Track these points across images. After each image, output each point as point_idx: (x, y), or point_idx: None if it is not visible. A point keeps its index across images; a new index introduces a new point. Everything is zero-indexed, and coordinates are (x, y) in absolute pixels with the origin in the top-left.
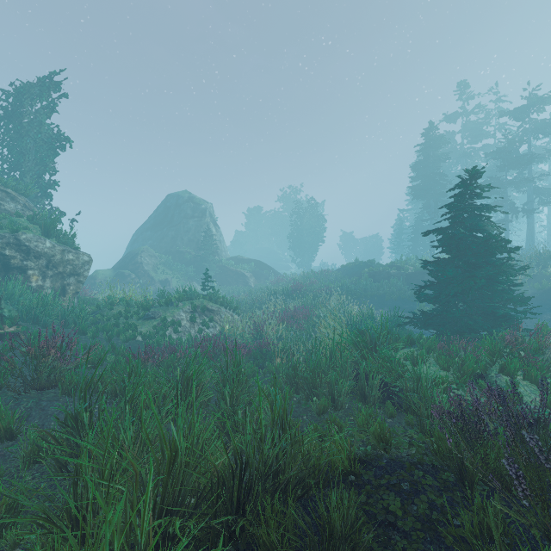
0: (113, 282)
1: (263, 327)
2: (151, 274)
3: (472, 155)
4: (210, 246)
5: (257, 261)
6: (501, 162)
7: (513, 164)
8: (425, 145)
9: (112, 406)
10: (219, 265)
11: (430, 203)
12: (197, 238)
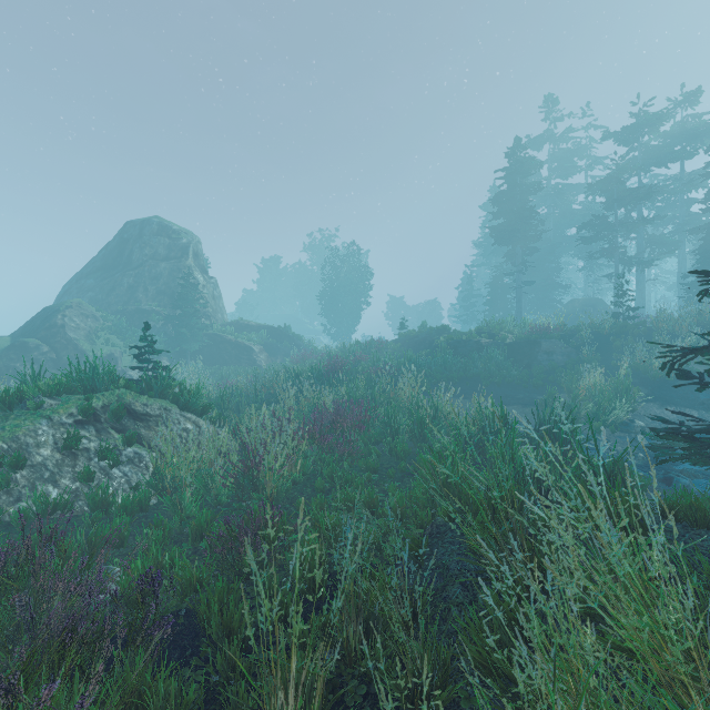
0: (1, 360)
1: (261, 460)
2: (82, 345)
3: (564, 192)
4: (192, 302)
5: (272, 328)
6: (607, 197)
7: (625, 200)
8: (510, 171)
9: None
10: (209, 333)
11: (516, 251)
12: (173, 289)
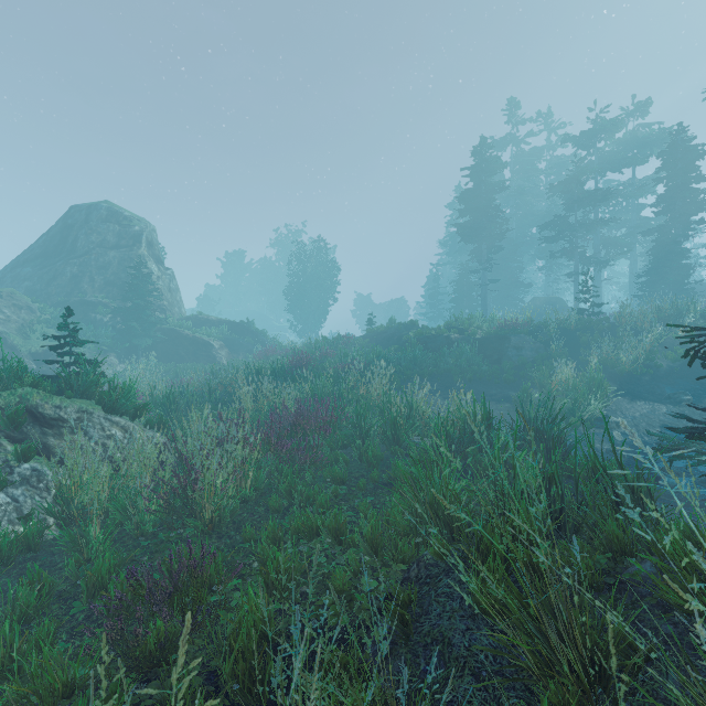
0: None
1: (197, 477)
2: (13, 340)
3: (526, 193)
4: (144, 293)
5: (234, 323)
6: (567, 199)
7: (584, 201)
8: (476, 169)
9: None
10: (164, 327)
11: (481, 248)
12: (123, 280)
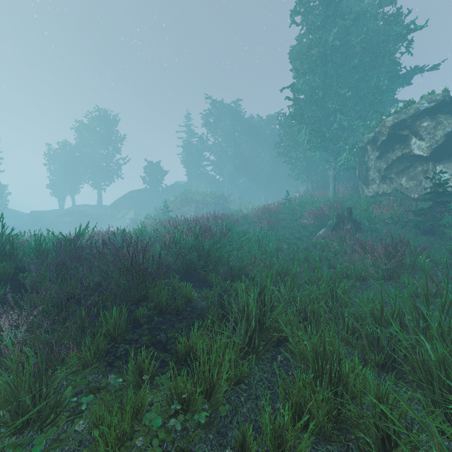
0: None
1: None
2: None
3: None
4: None
5: None
6: None
7: None
8: None
9: (449, 336)
10: None
11: None
12: None
